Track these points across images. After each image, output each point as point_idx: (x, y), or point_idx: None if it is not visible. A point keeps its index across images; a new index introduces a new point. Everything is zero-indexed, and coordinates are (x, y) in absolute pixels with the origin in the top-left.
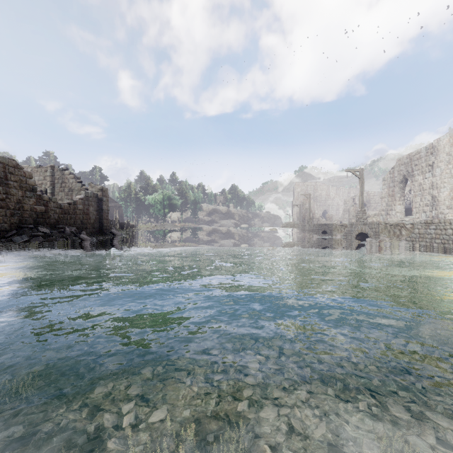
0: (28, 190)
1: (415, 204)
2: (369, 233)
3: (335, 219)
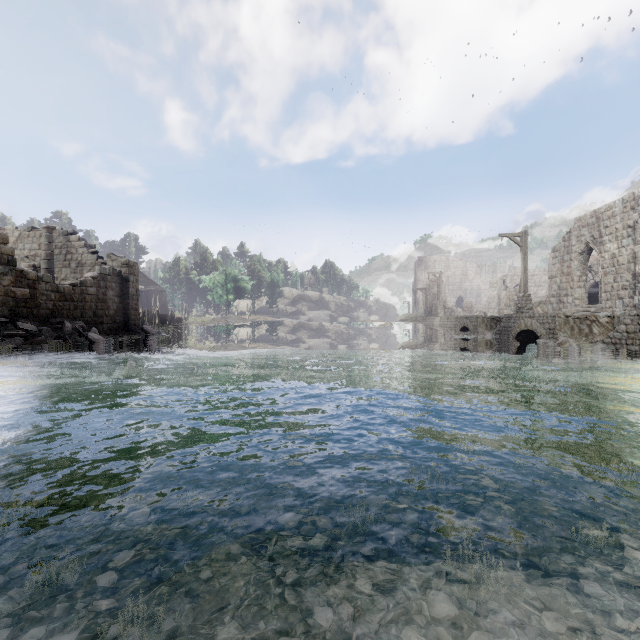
0: (1, 262)
1: (604, 286)
2: (539, 330)
3: (476, 310)
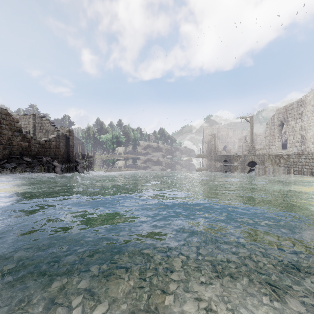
0: (16, 131)
1: (289, 141)
2: (257, 161)
3: (232, 152)
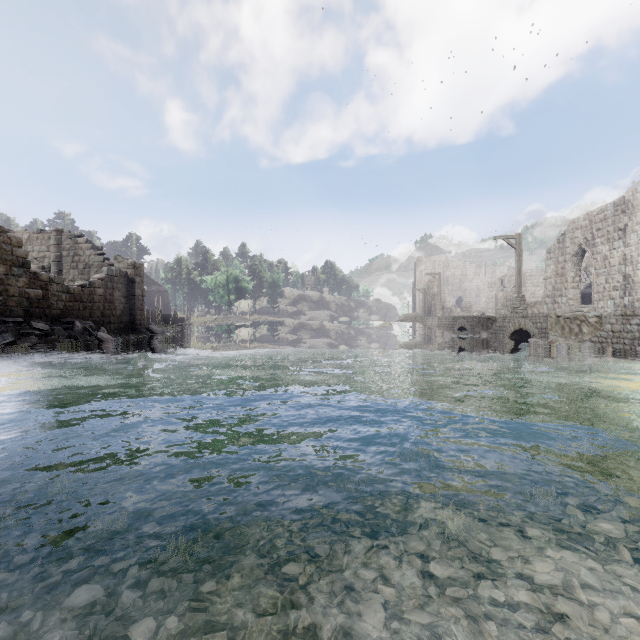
0: (16, 264)
1: (597, 287)
2: (532, 330)
3: (475, 310)
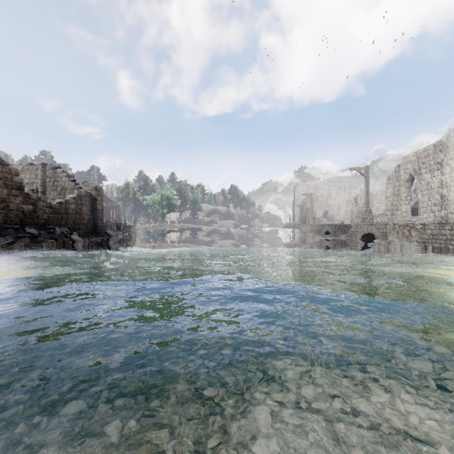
0: (14, 188)
1: (422, 203)
2: (376, 234)
3: (336, 220)
